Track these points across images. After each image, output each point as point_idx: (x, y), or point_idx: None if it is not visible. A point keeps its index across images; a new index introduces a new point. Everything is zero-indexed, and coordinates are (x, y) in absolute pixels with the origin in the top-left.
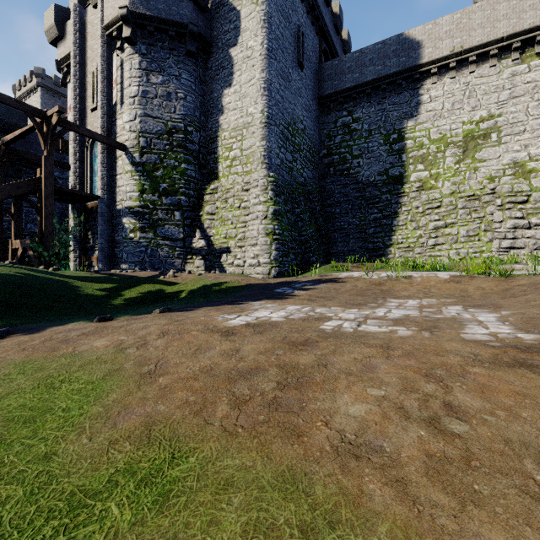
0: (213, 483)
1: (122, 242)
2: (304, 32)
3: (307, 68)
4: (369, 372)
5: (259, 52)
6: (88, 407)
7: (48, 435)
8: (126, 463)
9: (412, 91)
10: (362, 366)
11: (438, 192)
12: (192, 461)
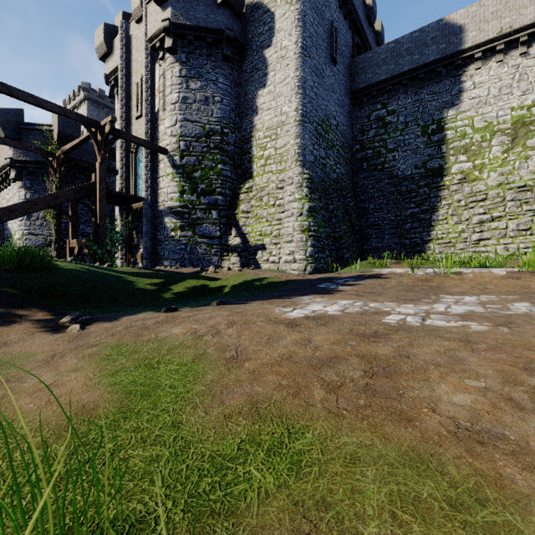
0: (338, 457)
1: (164, 240)
2: (337, 27)
3: (340, 63)
4: (459, 364)
5: (293, 51)
6: (190, 385)
7: (167, 407)
8: (248, 435)
9: (453, 79)
10: (448, 358)
11: (483, 184)
12: (310, 437)
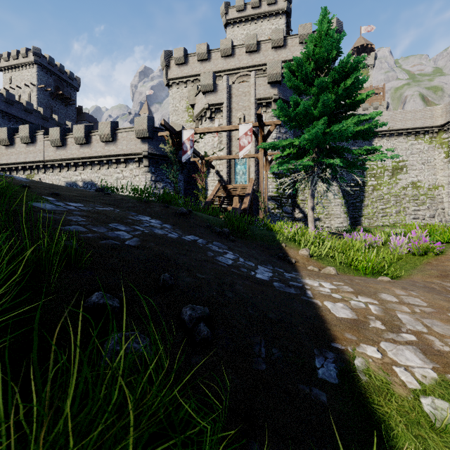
0: None
1: None
2: None
3: None
4: None
5: None
6: None
7: None
8: None
9: (369, 142)
10: None
11: (381, 192)
12: None
